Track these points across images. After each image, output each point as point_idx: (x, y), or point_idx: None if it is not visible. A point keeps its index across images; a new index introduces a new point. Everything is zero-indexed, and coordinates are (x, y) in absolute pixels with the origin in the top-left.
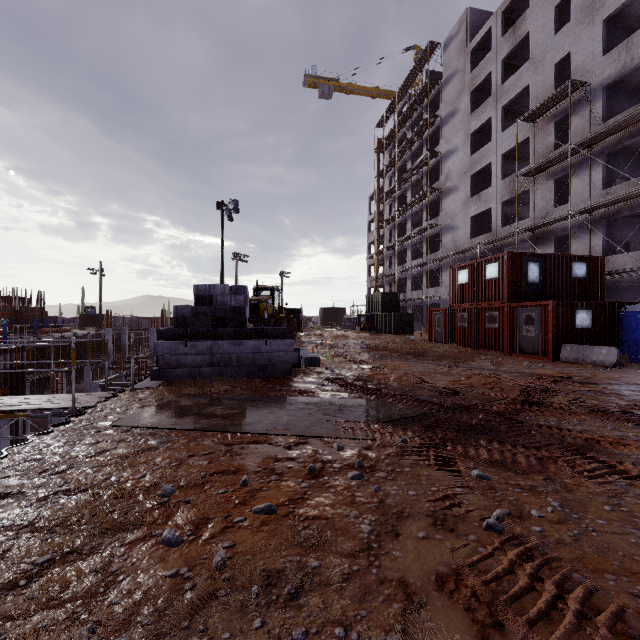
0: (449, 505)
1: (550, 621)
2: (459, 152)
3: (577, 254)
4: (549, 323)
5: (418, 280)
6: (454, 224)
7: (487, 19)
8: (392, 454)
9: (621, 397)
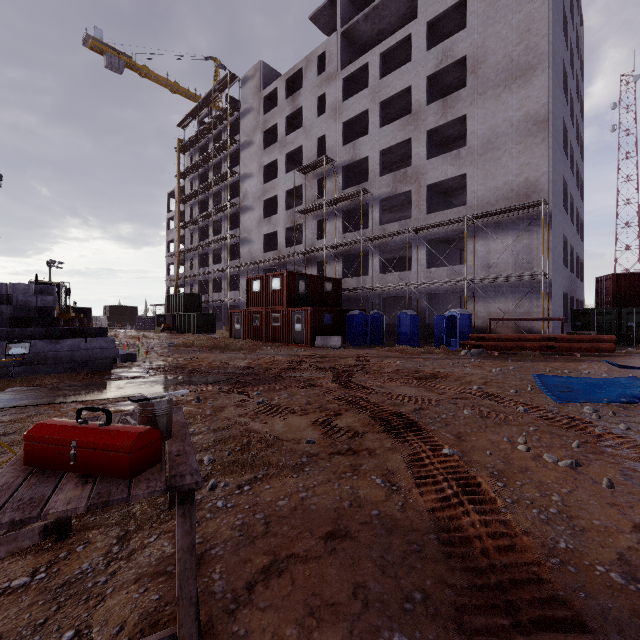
0: (244, 401)
1: (273, 414)
2: (254, 178)
3: (330, 275)
4: (309, 322)
5: (219, 283)
6: (250, 238)
7: (276, 76)
8: (214, 393)
9: (335, 362)
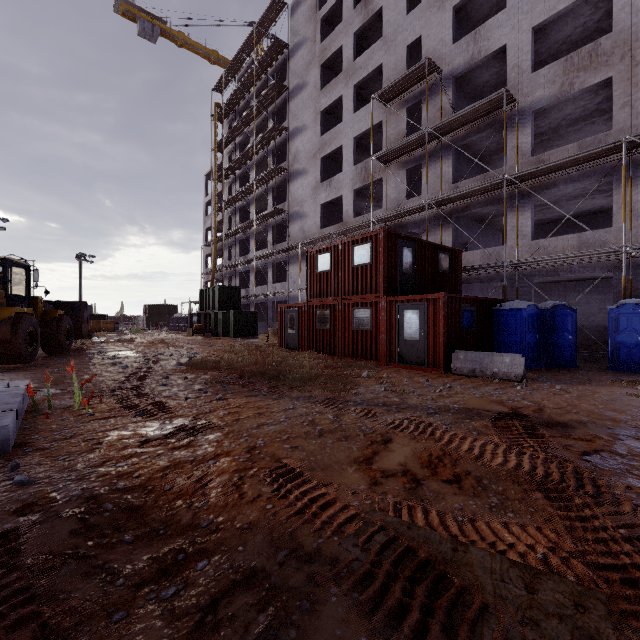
0: None
1: None
2: (308, 131)
3: None
4: (440, 323)
5: (262, 275)
6: (303, 211)
7: None
8: None
9: None
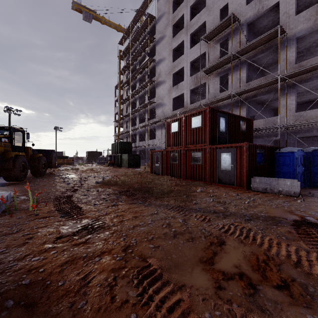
0: None
1: None
2: (166, 60)
3: None
4: (244, 160)
5: (143, 136)
6: (163, 102)
7: None
8: None
9: None
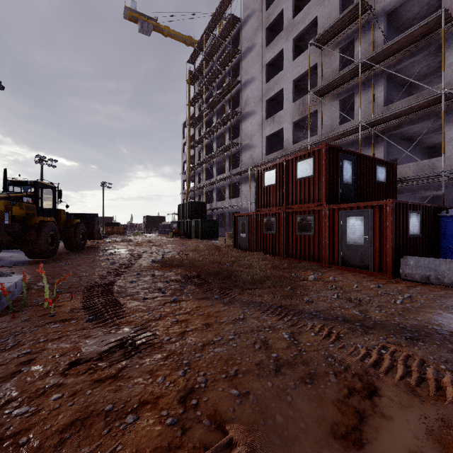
0: None
1: None
2: (256, 81)
3: None
4: (387, 229)
5: (222, 193)
6: (252, 143)
7: None
8: None
9: None
